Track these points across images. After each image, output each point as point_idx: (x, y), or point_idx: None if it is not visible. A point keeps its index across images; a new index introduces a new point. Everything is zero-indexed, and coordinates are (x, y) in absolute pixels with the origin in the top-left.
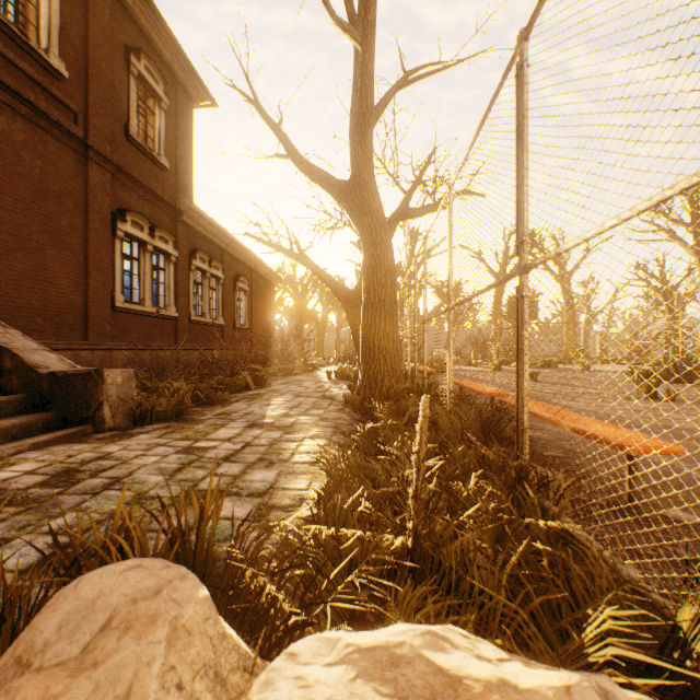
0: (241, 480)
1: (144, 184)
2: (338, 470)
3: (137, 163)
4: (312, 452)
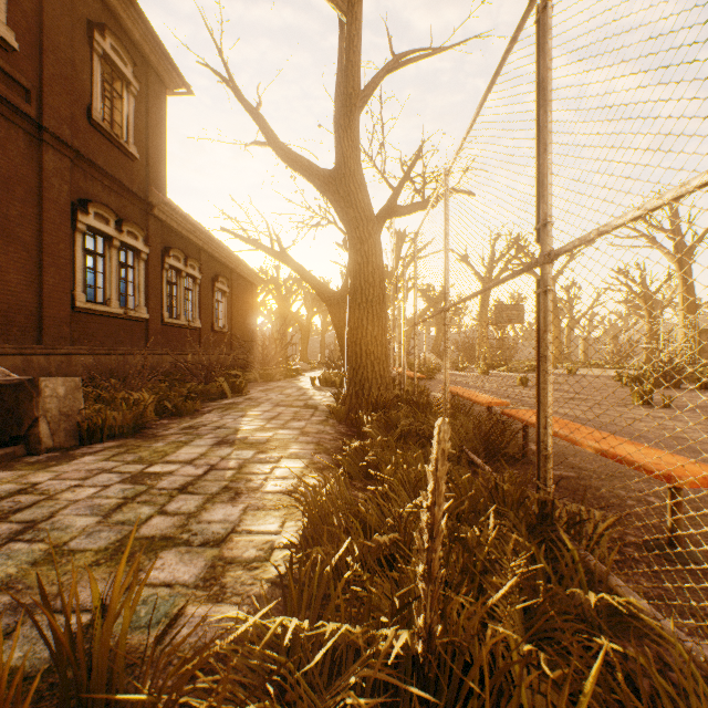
0: (195, 521)
1: (110, 173)
2: (318, 508)
3: (101, 150)
4: (288, 477)
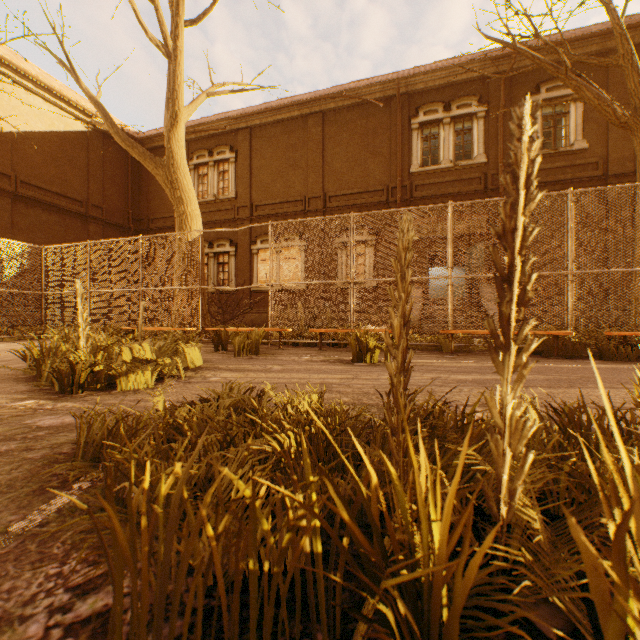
0: None
1: None
2: None
3: None
4: None
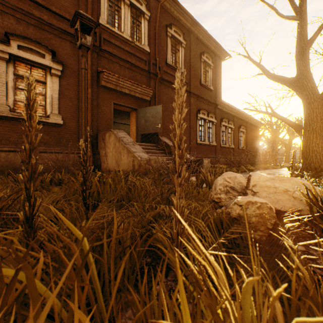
0: None
1: (205, 98)
2: None
3: (203, 92)
4: None
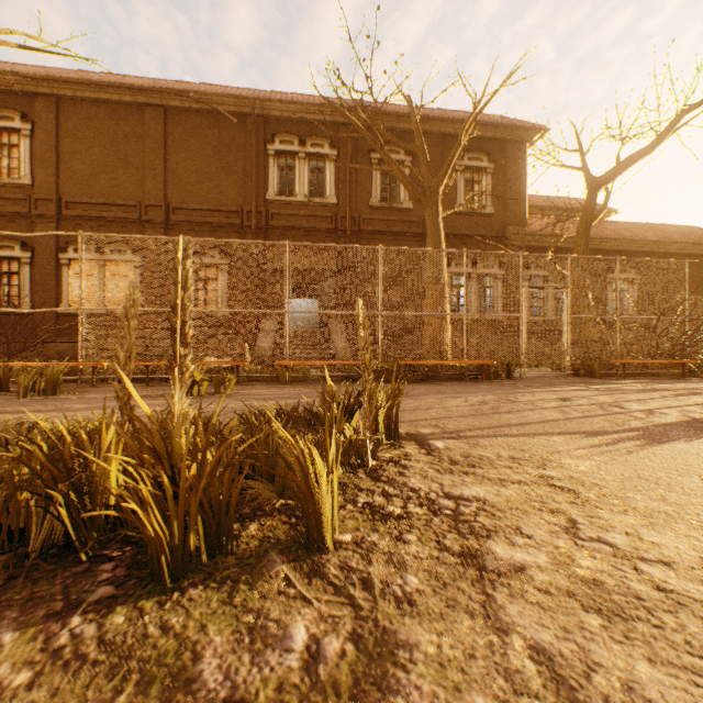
0: None
1: (471, 235)
2: None
3: (463, 224)
4: None
